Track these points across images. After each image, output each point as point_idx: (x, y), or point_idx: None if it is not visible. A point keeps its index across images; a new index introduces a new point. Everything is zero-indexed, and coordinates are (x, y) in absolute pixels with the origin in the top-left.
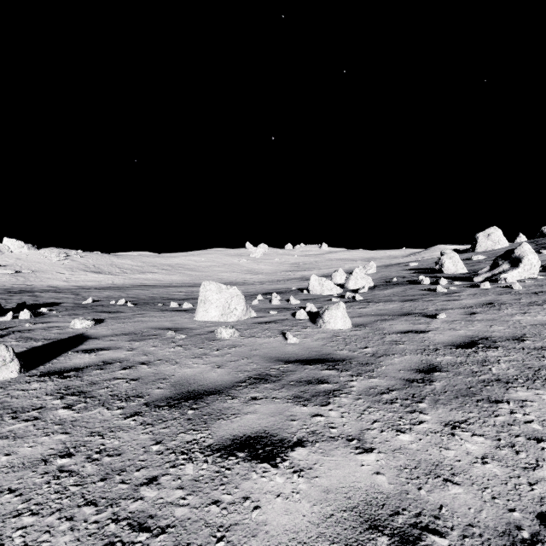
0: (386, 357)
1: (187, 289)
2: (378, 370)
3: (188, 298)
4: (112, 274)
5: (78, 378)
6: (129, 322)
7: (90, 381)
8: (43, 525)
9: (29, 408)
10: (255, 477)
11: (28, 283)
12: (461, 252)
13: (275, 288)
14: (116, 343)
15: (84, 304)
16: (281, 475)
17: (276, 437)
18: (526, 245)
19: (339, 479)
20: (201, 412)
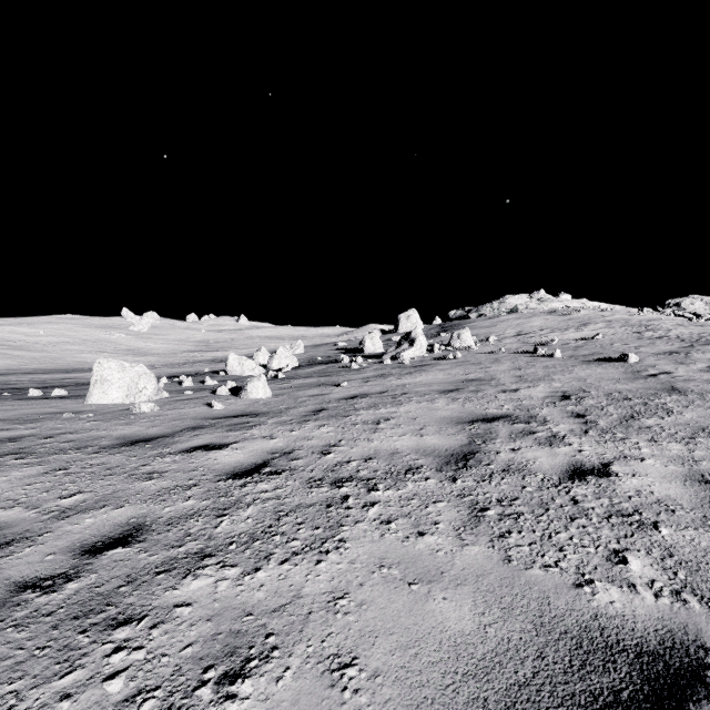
0: (295, 408)
1: (29, 377)
2: (287, 414)
3: (45, 386)
4: None
5: None
6: None
7: (16, 448)
8: (85, 483)
9: None
10: (212, 454)
11: None
12: (387, 333)
13: (181, 372)
14: None
15: None
16: (227, 451)
17: (220, 443)
18: (419, 328)
19: (259, 447)
20: (158, 444)
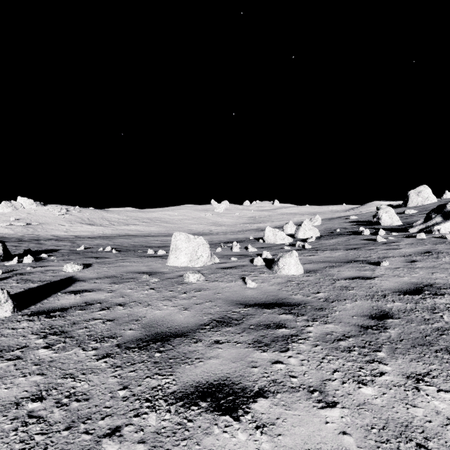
0: (338, 302)
1: (162, 238)
2: (332, 315)
3: (162, 246)
4: (102, 226)
5: (62, 318)
6: (112, 267)
7: (72, 321)
8: None
9: (14, 347)
10: (217, 432)
11: (36, 233)
12: (394, 207)
13: (236, 238)
14: (99, 285)
15: (78, 251)
16: (244, 431)
17: (238, 385)
18: None
19: (304, 439)
20: (167, 355)
